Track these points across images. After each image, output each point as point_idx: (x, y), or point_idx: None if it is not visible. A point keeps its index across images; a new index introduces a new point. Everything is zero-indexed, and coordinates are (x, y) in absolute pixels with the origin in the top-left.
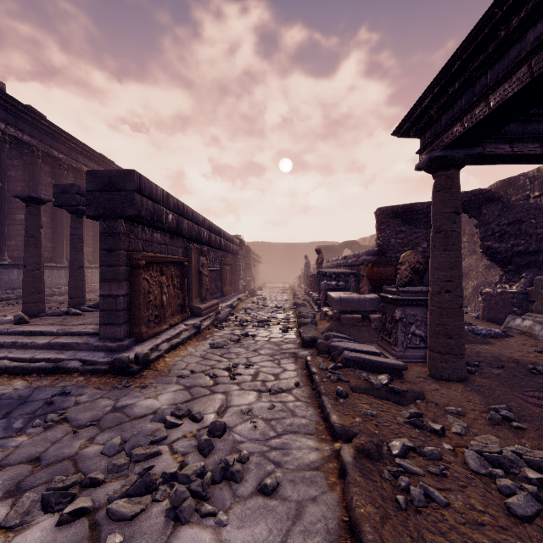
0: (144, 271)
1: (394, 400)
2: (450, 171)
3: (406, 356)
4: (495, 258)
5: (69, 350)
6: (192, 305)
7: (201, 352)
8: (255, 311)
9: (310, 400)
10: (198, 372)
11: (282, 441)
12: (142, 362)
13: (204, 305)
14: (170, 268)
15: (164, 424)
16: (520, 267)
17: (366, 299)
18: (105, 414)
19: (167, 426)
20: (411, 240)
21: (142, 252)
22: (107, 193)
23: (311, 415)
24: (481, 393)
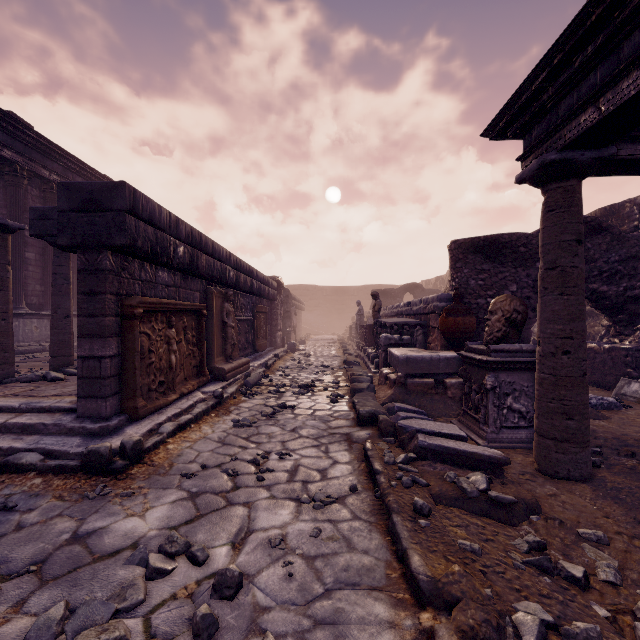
0: (143, 323)
1: (498, 517)
2: (570, 182)
3: (501, 439)
4: (603, 305)
5: (31, 435)
6: (213, 366)
7: (220, 433)
8: (296, 372)
9: (373, 519)
10: (211, 467)
11: (333, 606)
12: (131, 454)
13: (229, 365)
14: (183, 318)
15: (145, 569)
16: (634, 317)
17: (441, 358)
18: (57, 548)
19: (149, 575)
20: (495, 282)
21: (139, 296)
22: (87, 215)
23: (378, 548)
24: (621, 502)
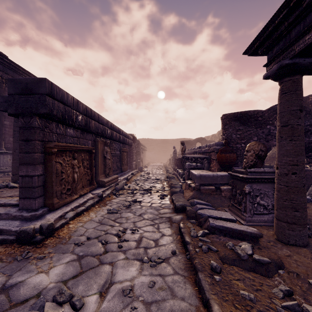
0: (58, 157)
1: (261, 272)
2: (296, 77)
3: (253, 220)
4: None
5: None
6: (98, 179)
7: (99, 217)
8: (142, 182)
9: (186, 274)
10: (93, 239)
11: None
12: (46, 232)
13: (107, 179)
14: (81, 154)
15: None
16: None
17: (218, 175)
18: None
19: None
20: (246, 135)
21: (55, 142)
22: (24, 96)
23: (190, 295)
24: None
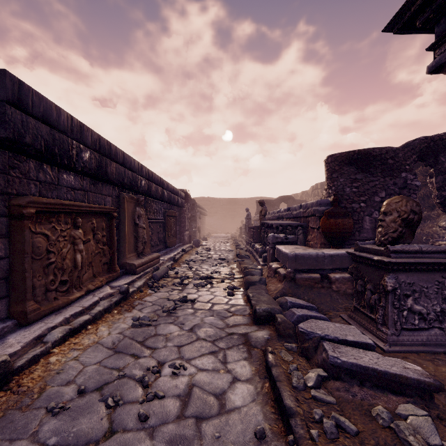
0: (40, 224)
1: None
2: None
3: (402, 342)
4: None
5: None
6: (124, 262)
7: (115, 336)
8: (198, 264)
9: None
10: (90, 392)
11: None
12: None
13: (139, 260)
14: (91, 219)
15: None
16: None
17: (325, 255)
18: None
19: None
20: (367, 189)
21: (30, 196)
22: None
23: None
24: None
